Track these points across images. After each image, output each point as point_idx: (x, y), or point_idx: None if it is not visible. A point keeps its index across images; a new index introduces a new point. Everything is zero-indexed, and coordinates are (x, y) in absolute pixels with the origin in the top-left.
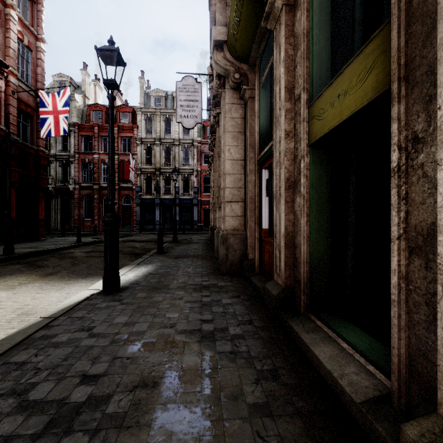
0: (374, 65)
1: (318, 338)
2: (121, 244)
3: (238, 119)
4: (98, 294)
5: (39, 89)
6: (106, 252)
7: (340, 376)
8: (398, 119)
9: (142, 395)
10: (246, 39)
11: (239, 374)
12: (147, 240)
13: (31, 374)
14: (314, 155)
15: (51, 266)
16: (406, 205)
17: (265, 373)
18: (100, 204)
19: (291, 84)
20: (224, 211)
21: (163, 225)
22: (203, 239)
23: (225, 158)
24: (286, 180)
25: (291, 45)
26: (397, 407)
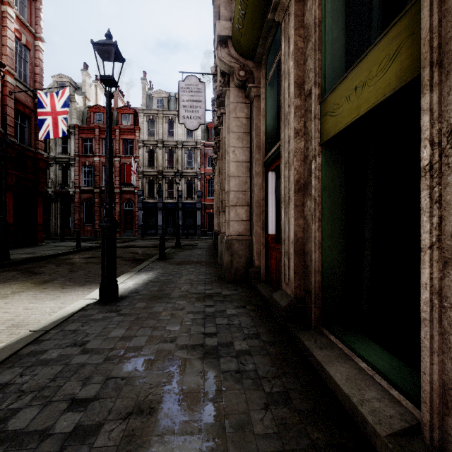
0: (399, 51)
1: (333, 356)
2: (122, 250)
3: (243, 119)
4: (95, 304)
5: (37, 89)
6: (104, 260)
7: (360, 402)
8: (430, 110)
9: (136, 424)
10: (251, 33)
11: (246, 398)
12: (149, 245)
13: (13, 398)
14: (327, 155)
15: (48, 273)
16: (440, 210)
17: (275, 396)
18: (100, 208)
19: (301, 78)
20: (229, 215)
21: (165, 229)
22: (207, 244)
23: (229, 160)
24: (296, 182)
25: (301, 37)
26: (429, 442)
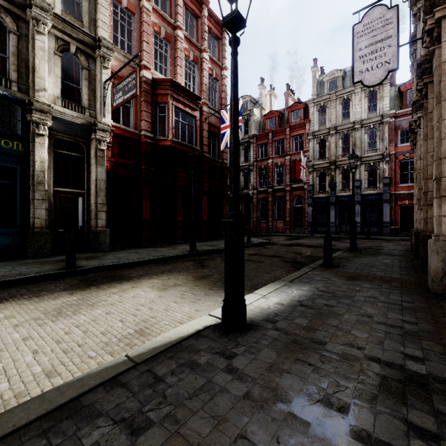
0: None
1: None
2: (286, 248)
3: None
4: (214, 328)
5: (221, 109)
6: (226, 269)
7: None
8: None
9: None
10: None
11: None
12: (317, 245)
13: None
14: None
15: (210, 268)
16: None
17: None
18: (273, 206)
19: None
20: None
21: (339, 227)
22: (400, 248)
23: None
24: None
25: None
26: None
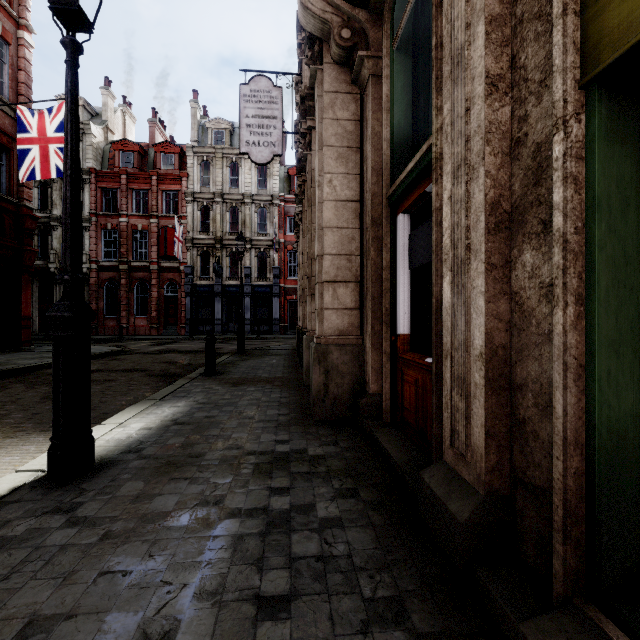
0: None
1: None
2: (152, 357)
3: (348, 122)
4: (33, 486)
5: (17, 103)
6: (57, 389)
7: None
8: None
9: None
10: None
11: None
12: (198, 350)
13: None
14: (604, 111)
15: (0, 403)
16: None
17: None
18: (129, 293)
19: None
20: (321, 300)
21: (226, 325)
22: (287, 347)
23: (322, 198)
24: (490, 207)
25: None
26: None
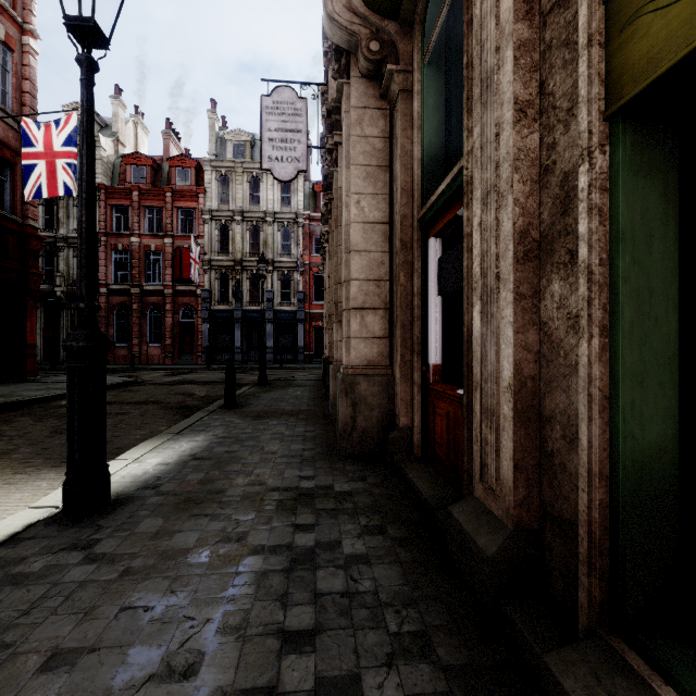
0: None
1: None
2: (167, 388)
3: (376, 139)
4: (47, 523)
5: (22, 115)
6: (72, 422)
7: None
8: None
9: None
10: None
11: None
12: (216, 380)
13: None
14: (628, 143)
15: (7, 437)
16: None
17: None
18: (142, 319)
19: None
20: (348, 327)
21: (246, 354)
22: (313, 378)
23: (350, 220)
24: (519, 236)
25: None
26: None
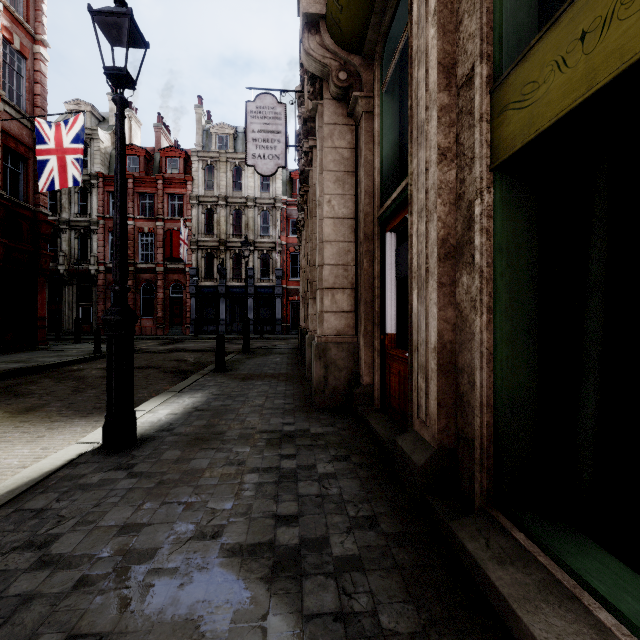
0: None
1: (531, 585)
2: (163, 356)
3: (344, 150)
4: (93, 453)
5: (36, 116)
6: (110, 377)
7: None
8: None
9: None
10: (358, 5)
11: None
12: (205, 349)
13: None
14: (504, 187)
15: (37, 395)
16: None
17: None
18: (136, 294)
19: (450, 57)
20: (321, 304)
21: (230, 325)
22: (290, 347)
23: (322, 216)
24: (441, 242)
25: None
26: None
